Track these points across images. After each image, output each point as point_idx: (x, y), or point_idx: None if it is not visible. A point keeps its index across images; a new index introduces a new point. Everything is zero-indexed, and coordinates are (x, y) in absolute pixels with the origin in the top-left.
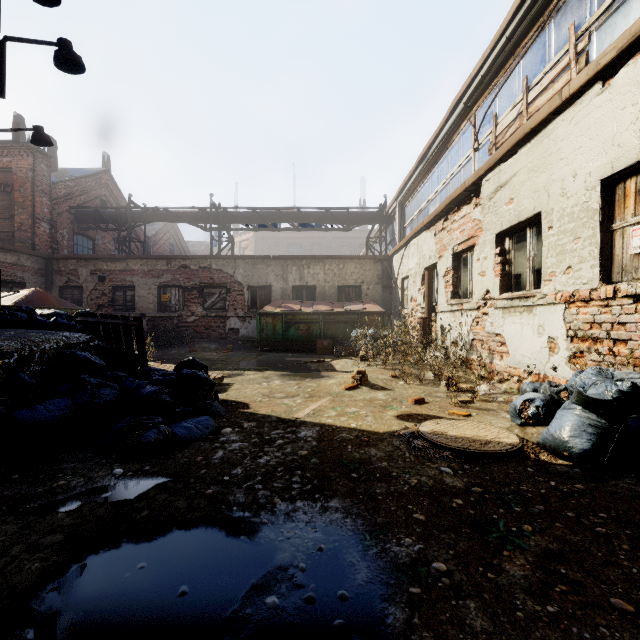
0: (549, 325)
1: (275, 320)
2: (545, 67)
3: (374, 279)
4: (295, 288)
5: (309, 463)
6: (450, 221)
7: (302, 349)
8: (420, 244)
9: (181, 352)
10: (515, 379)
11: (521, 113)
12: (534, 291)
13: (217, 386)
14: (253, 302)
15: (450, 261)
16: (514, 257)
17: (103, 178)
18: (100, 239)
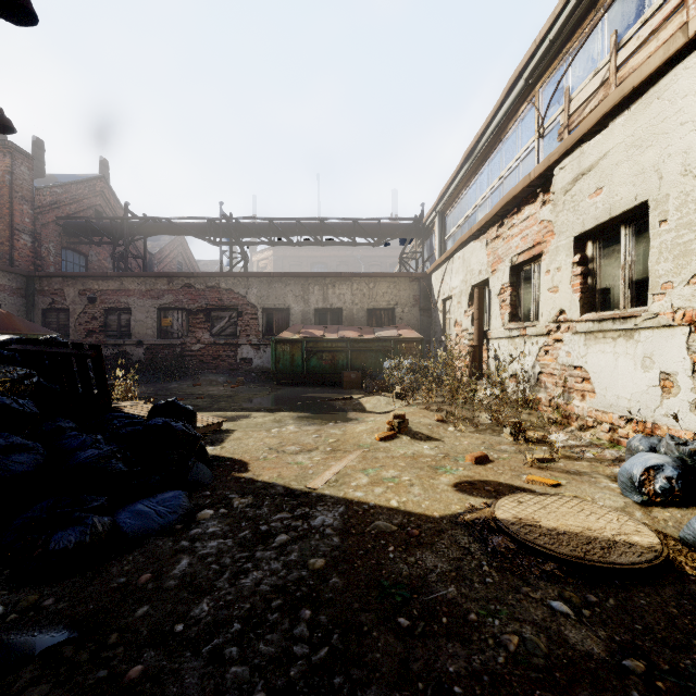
0: (662, 356)
1: (293, 348)
2: (644, 13)
3: (410, 300)
4: (318, 311)
5: (326, 588)
6: (507, 226)
7: (326, 382)
8: (467, 257)
9: (182, 386)
10: (605, 427)
11: (606, 81)
12: (632, 310)
13: (212, 434)
14: (269, 327)
15: (507, 275)
16: (600, 266)
17: (98, 185)
18: (94, 255)
